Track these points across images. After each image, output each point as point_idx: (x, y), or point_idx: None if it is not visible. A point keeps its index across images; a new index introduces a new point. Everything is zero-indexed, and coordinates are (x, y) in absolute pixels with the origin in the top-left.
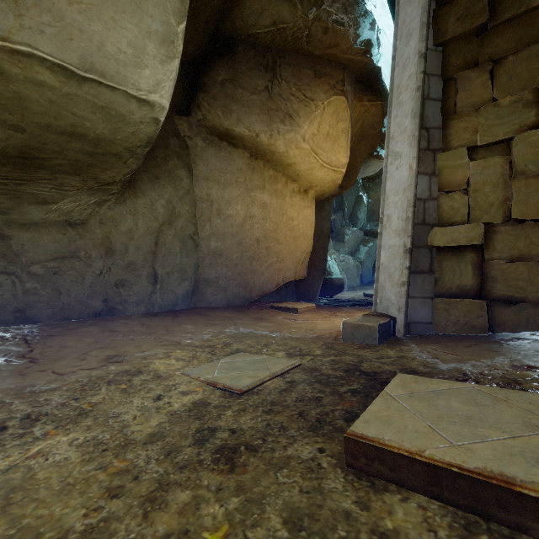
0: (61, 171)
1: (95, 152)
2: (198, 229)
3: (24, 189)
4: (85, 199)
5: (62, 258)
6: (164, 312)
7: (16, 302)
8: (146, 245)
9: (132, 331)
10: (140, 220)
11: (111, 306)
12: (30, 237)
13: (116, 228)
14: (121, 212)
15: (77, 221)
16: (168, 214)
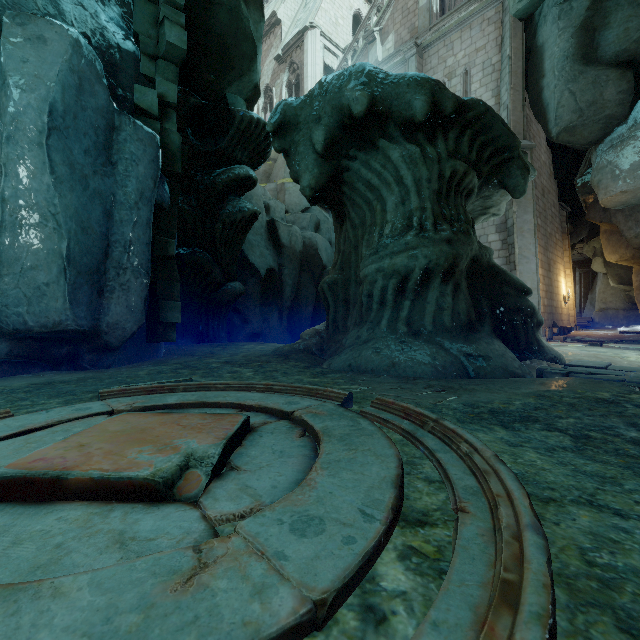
0: None
1: None
2: None
3: None
4: None
5: None
6: None
7: None
8: None
9: (638, 329)
10: None
11: None
12: None
13: None
14: None
15: None
16: None
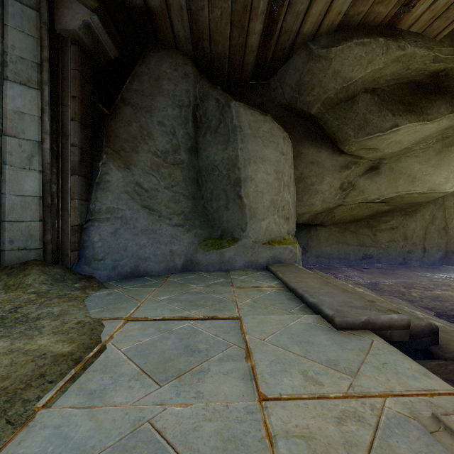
0: (395, 212)
1: (413, 205)
2: (447, 223)
3: (381, 219)
4: (399, 219)
5: (389, 242)
6: (429, 266)
7: (377, 257)
8: (420, 234)
9: (424, 272)
10: (417, 223)
11: (405, 261)
12: (381, 234)
13: (408, 228)
14: (410, 221)
15: (394, 227)
16: (430, 218)
